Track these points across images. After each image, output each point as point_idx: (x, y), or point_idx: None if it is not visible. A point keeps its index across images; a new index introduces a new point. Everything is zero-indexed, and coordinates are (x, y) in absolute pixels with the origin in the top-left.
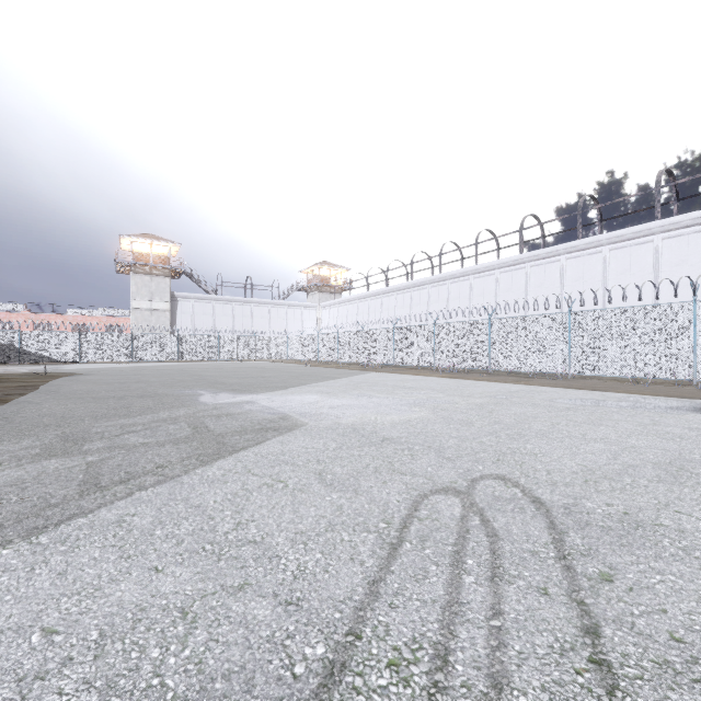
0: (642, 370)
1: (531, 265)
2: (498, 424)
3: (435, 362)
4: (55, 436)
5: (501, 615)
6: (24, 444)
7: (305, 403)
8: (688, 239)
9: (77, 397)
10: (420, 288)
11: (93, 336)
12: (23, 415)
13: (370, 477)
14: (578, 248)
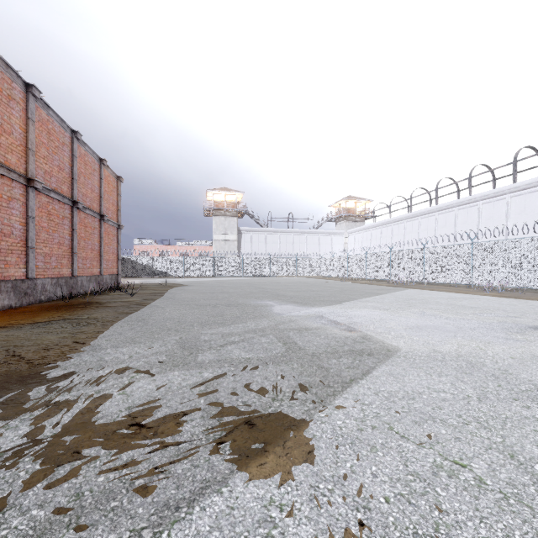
0: None
1: None
2: None
3: (472, 280)
4: (175, 341)
5: None
6: (154, 348)
7: (372, 320)
8: None
9: (185, 303)
10: (445, 211)
11: (191, 259)
12: (154, 318)
13: None
14: None
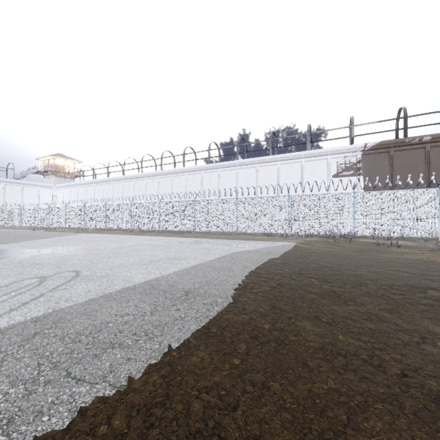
0: (221, 228)
1: (189, 174)
2: (114, 253)
3: (131, 226)
4: None
5: (5, 301)
6: None
7: None
8: (247, 170)
9: None
10: (129, 180)
11: None
12: None
13: (1, 278)
14: (209, 168)
